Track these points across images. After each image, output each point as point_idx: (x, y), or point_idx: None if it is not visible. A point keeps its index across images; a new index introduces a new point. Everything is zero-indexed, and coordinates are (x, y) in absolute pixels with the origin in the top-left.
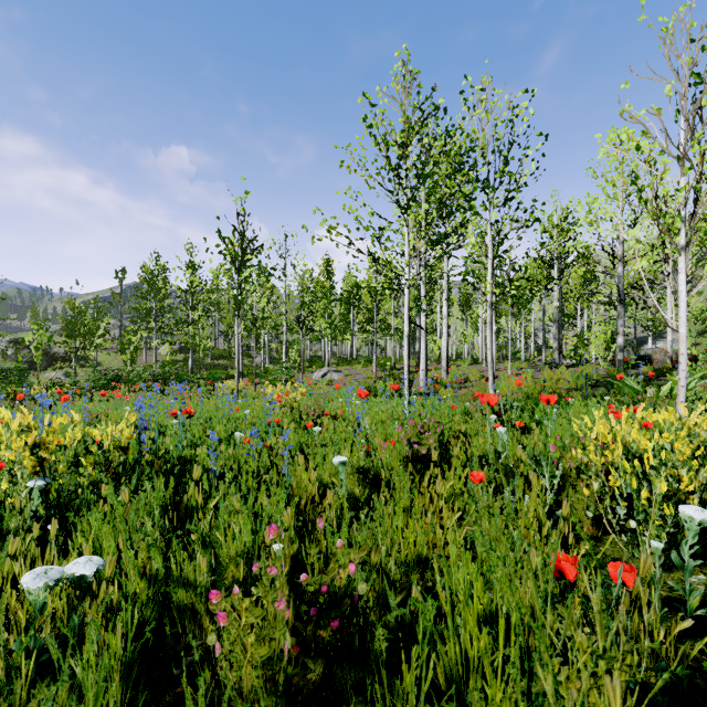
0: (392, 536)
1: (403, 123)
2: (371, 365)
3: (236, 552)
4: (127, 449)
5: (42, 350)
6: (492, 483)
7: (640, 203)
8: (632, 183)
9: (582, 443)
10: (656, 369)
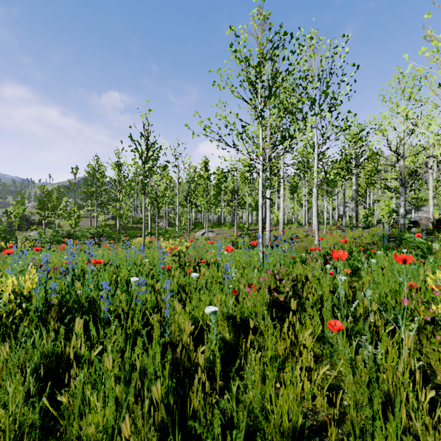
0: (262, 389)
1: (259, 51)
2: (233, 227)
3: (96, 431)
4: (30, 297)
5: (25, 218)
6: (346, 330)
7: (434, 107)
8: (440, 85)
9: (400, 287)
10: (423, 230)
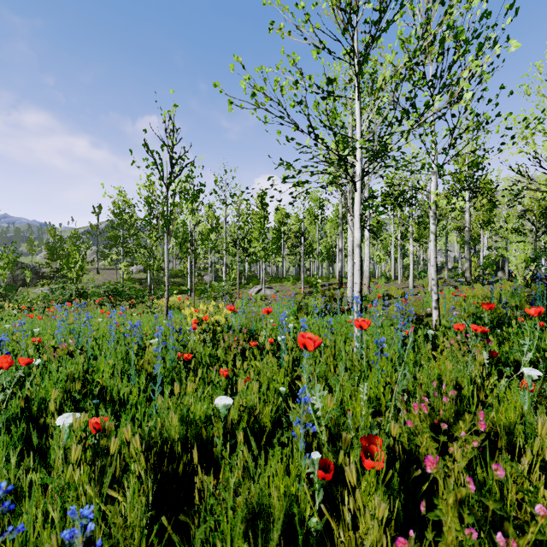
0: None
1: None
2: (298, 282)
3: None
4: None
5: (33, 270)
6: None
7: None
8: None
9: None
10: None
